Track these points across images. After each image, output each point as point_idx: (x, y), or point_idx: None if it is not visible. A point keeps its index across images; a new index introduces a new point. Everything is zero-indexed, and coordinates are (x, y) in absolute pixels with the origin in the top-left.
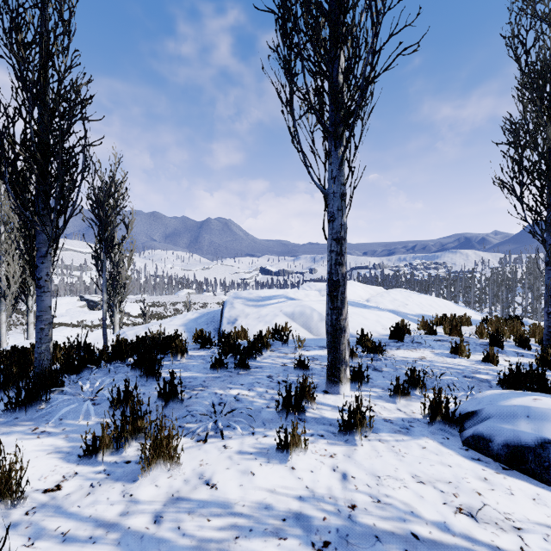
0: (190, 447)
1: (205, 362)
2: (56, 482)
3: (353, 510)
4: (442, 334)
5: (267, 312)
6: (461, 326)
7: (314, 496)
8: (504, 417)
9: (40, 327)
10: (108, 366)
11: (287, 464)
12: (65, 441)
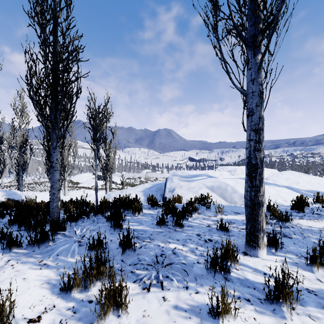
0: (137, 294)
1: (153, 218)
2: (39, 313)
3: None
4: None
5: (194, 185)
6: None
7: None
8: None
9: (53, 192)
10: (93, 217)
11: None
12: (55, 274)
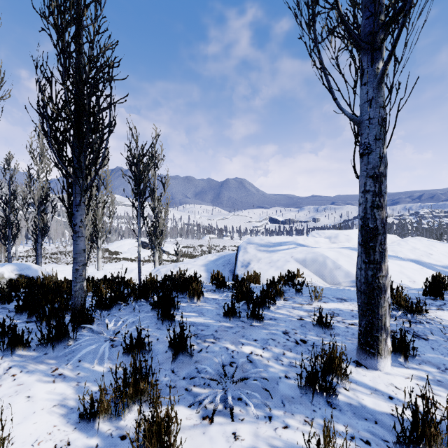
0: (194, 426)
1: (218, 306)
2: None
3: None
4: None
5: (278, 257)
6: None
7: None
8: None
9: (76, 268)
10: (134, 304)
11: None
12: (74, 390)
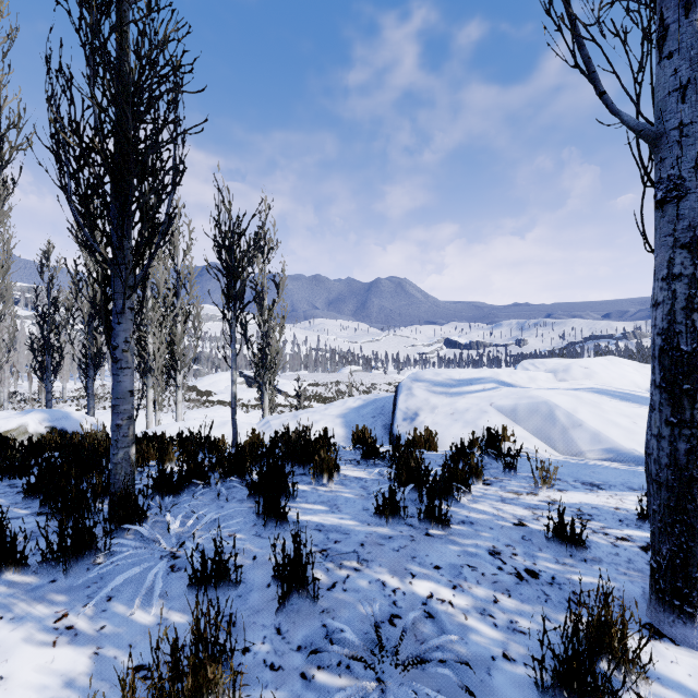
0: None
1: (366, 494)
2: None
3: None
4: None
5: (466, 404)
6: None
7: None
8: None
9: (117, 423)
10: (218, 486)
11: None
12: (88, 666)
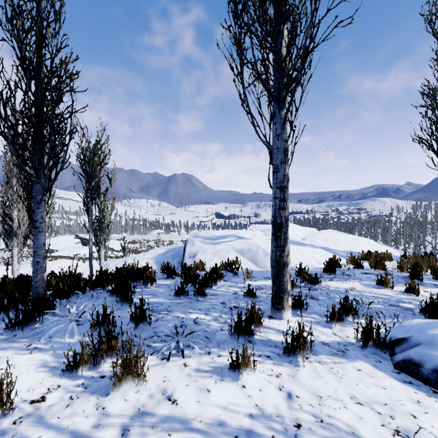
0: (156, 364)
1: (170, 289)
2: (41, 394)
3: (298, 429)
4: (368, 268)
5: (221, 248)
6: (384, 261)
7: (263, 414)
8: (433, 344)
9: (36, 260)
10: (92, 292)
11: (239, 382)
12: (52, 356)
